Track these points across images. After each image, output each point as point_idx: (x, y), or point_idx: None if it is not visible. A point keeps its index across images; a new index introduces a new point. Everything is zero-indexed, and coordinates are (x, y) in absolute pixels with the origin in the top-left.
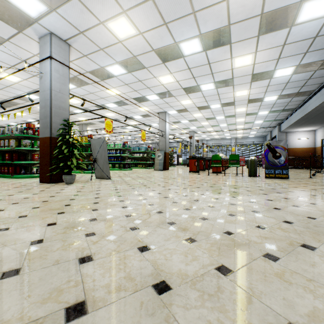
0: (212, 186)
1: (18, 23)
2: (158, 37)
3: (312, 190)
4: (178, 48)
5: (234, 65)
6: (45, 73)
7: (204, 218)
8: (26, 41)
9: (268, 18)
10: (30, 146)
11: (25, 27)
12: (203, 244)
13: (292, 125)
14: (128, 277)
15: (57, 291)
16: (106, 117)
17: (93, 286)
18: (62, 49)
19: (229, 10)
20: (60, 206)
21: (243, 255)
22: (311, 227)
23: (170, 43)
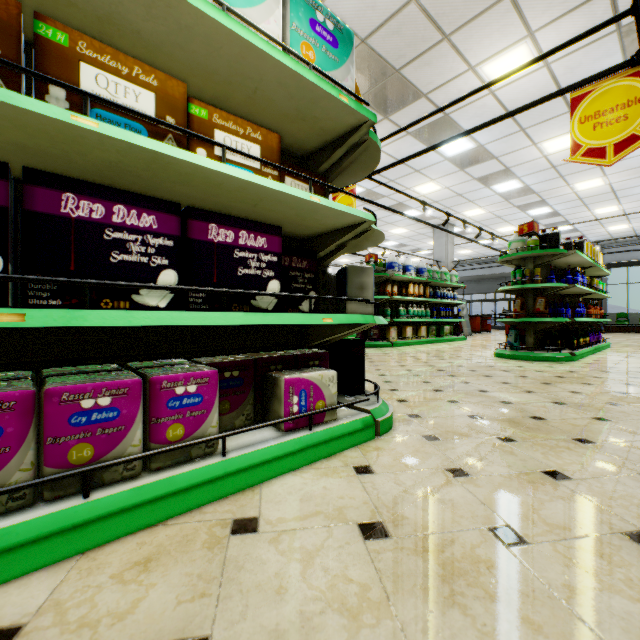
0: None
1: None
2: None
3: None
4: None
5: (613, 226)
6: None
7: None
8: None
9: None
10: None
11: None
12: None
13: None
14: None
15: None
16: None
17: None
18: None
19: None
20: None
21: None
22: None
23: None
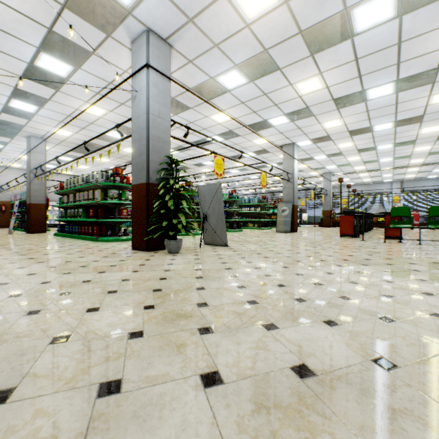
0: None
1: (107, 20)
2: (316, 2)
3: None
4: (347, 21)
5: None
6: (139, 90)
7: None
8: (115, 50)
9: None
10: (117, 198)
11: (115, 26)
12: None
13: None
14: None
15: None
16: (216, 152)
17: None
18: (161, 53)
19: None
20: (190, 306)
21: None
22: None
23: (334, 12)
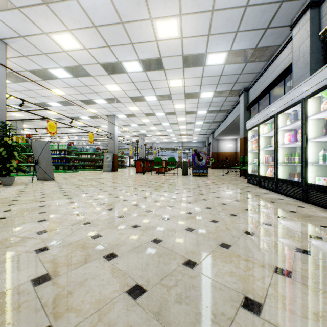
0: (147, 182)
1: None
2: (103, 54)
3: (212, 182)
4: (121, 66)
5: (169, 84)
6: None
7: (126, 200)
8: None
9: (188, 58)
10: None
11: None
12: (117, 210)
13: (220, 134)
14: (69, 223)
15: (29, 230)
16: (49, 118)
17: (49, 227)
18: None
19: (159, 48)
20: (8, 201)
21: (135, 212)
22: (183, 200)
23: (114, 61)
